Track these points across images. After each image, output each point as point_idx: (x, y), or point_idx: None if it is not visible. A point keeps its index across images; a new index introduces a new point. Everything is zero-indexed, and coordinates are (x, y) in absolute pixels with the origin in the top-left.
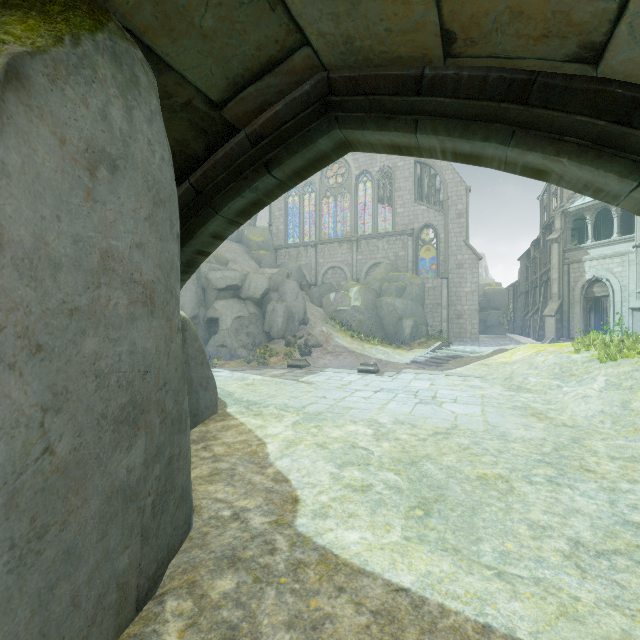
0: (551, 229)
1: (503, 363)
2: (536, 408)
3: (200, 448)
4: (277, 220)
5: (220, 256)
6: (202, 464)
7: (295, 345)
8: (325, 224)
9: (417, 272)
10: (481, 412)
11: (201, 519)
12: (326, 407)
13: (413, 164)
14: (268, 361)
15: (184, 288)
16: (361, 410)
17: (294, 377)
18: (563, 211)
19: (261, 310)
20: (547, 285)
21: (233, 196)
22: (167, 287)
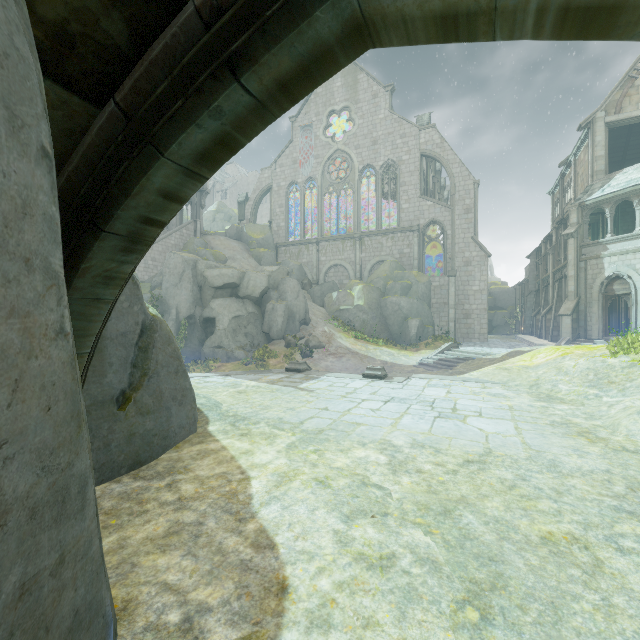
0: (565, 224)
1: (524, 367)
2: (580, 424)
3: (163, 486)
4: (278, 217)
5: (218, 254)
6: (159, 514)
7: (296, 346)
8: (327, 222)
9: (423, 270)
10: (515, 430)
11: (131, 632)
12: (328, 423)
13: (419, 158)
14: (267, 363)
15: (179, 286)
16: (370, 427)
17: (292, 383)
18: (580, 204)
19: (260, 309)
20: (561, 283)
21: (184, 124)
22: (6, 248)
